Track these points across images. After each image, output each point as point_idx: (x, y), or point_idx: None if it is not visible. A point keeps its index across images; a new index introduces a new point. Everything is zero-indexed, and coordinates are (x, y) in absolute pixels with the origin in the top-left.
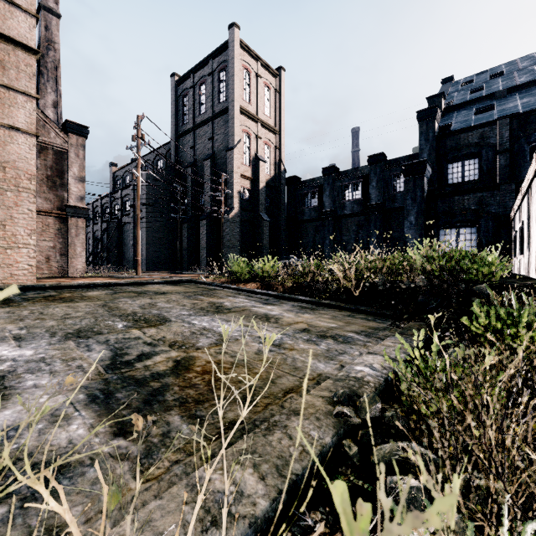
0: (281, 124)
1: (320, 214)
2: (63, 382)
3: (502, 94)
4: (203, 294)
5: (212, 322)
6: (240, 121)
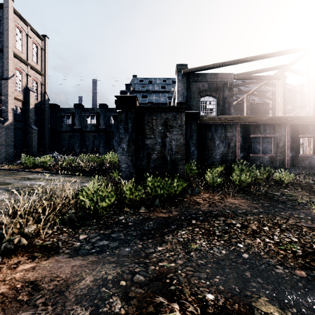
0: (46, 70)
1: (72, 129)
2: (2, 194)
3: (150, 92)
4: (11, 174)
5: (32, 182)
6: (14, 61)
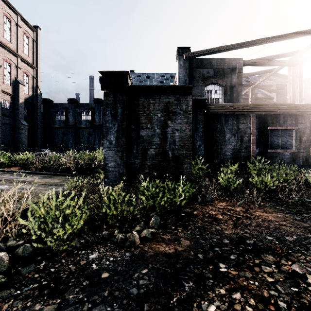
0: (38, 63)
1: (66, 125)
2: None
3: None
4: None
5: None
6: (1, 52)
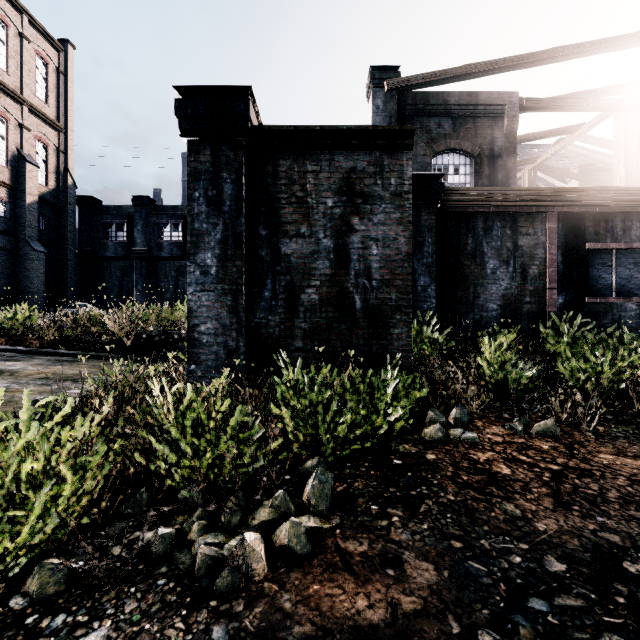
0: (69, 120)
1: (130, 253)
2: None
3: None
4: None
5: None
6: None
